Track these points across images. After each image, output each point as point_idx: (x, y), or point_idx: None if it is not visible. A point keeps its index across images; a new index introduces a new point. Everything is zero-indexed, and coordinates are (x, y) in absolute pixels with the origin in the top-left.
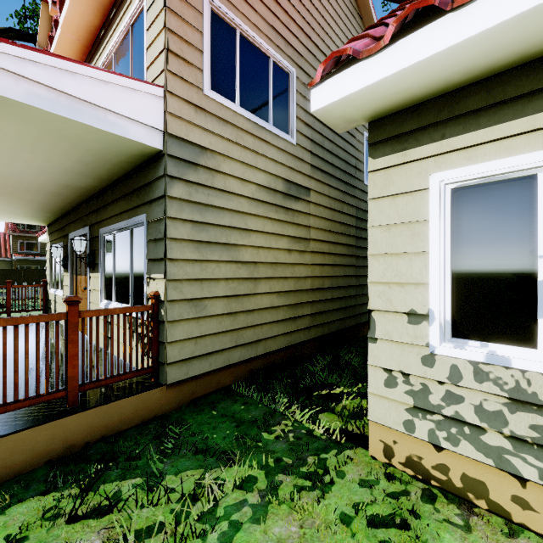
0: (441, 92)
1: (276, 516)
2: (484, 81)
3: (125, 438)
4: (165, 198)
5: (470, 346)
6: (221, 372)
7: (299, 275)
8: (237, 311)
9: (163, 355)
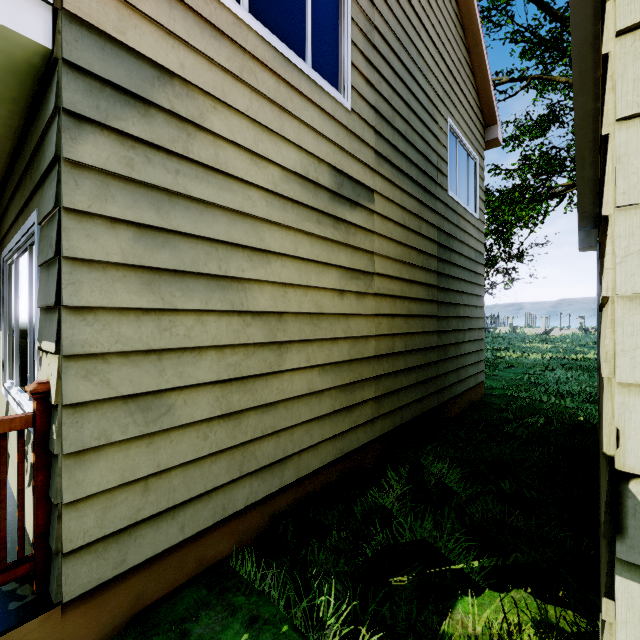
0: None
1: None
2: None
3: None
4: (60, 163)
5: None
6: (209, 534)
7: (357, 333)
8: (244, 409)
9: (54, 535)
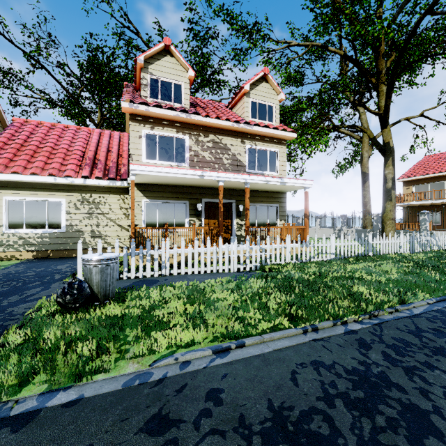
0: (6, 181)
1: None
2: (15, 182)
3: None
4: None
5: (12, 230)
6: None
7: None
8: None
9: None
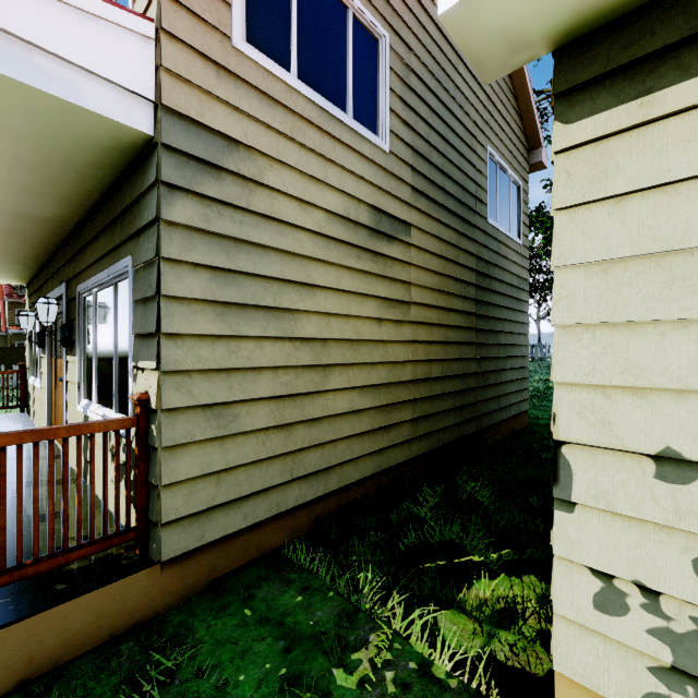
0: None
1: None
2: None
3: (68, 682)
4: (159, 223)
5: None
6: (266, 526)
7: (395, 359)
8: (294, 422)
9: (154, 509)
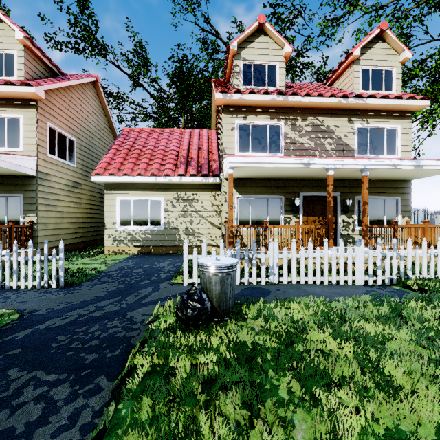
0: (118, 183)
1: (86, 259)
2: (125, 183)
3: None
4: (37, 191)
5: (123, 227)
6: (52, 248)
7: (78, 217)
8: (57, 228)
9: (36, 240)
